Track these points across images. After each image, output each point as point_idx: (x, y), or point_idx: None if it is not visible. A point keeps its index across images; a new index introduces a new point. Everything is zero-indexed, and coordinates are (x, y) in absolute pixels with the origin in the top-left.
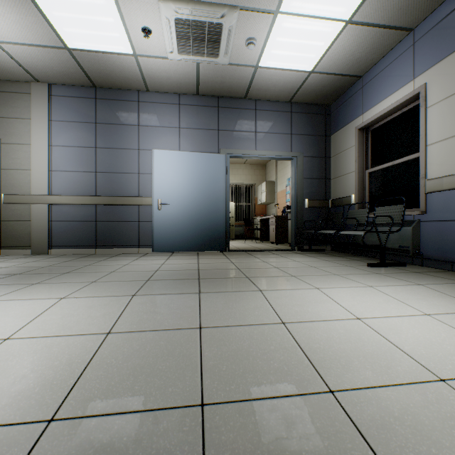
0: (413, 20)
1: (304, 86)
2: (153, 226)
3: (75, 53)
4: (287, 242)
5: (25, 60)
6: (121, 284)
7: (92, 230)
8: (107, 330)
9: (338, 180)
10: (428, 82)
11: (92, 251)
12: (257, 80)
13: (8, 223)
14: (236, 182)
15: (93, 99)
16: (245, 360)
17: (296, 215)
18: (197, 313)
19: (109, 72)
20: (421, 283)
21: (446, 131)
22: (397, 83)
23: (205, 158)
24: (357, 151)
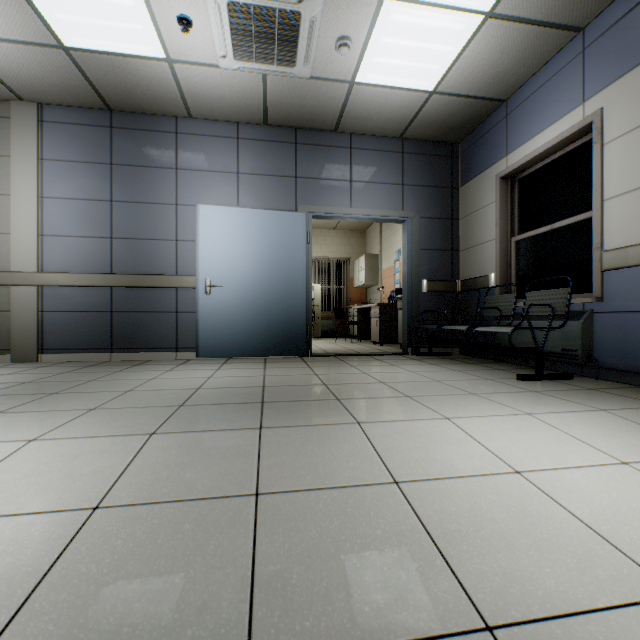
0: (583, 14)
1: (422, 114)
2: (199, 319)
3: (75, 55)
4: (396, 341)
5: None
6: (136, 412)
7: (105, 325)
8: (95, 501)
9: (471, 253)
10: (605, 106)
11: (106, 356)
12: (353, 104)
13: None
14: (323, 255)
15: (107, 129)
16: (332, 561)
17: (410, 302)
18: (253, 465)
19: (130, 86)
20: (603, 407)
21: (634, 179)
22: (558, 109)
23: (277, 218)
24: (499, 210)
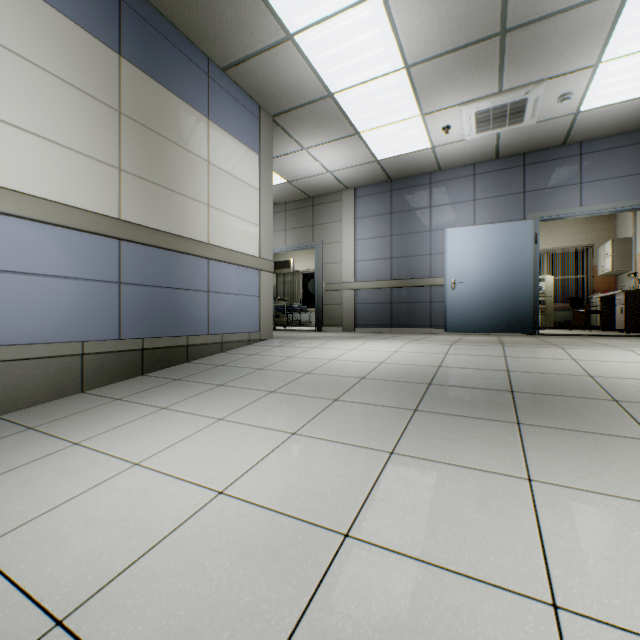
0: None
1: None
2: (446, 306)
3: (381, 162)
4: None
5: (344, 177)
6: (436, 341)
7: (387, 311)
8: (444, 353)
9: None
10: None
11: (388, 330)
12: (579, 124)
13: (327, 306)
14: (556, 246)
15: (388, 192)
16: (535, 366)
17: None
18: (501, 352)
19: (405, 166)
20: None
21: None
22: None
23: (506, 228)
24: None
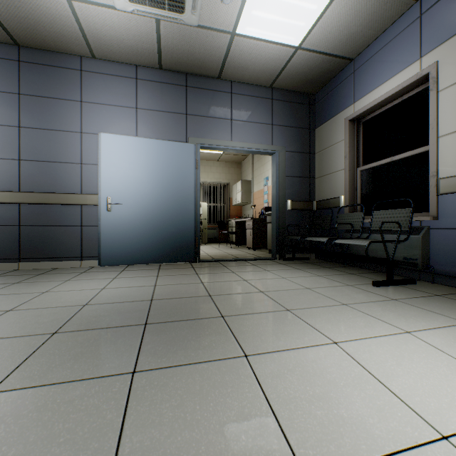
0: None
1: (288, 67)
2: (101, 232)
3: None
4: (265, 247)
5: None
6: None
7: (13, 238)
8: None
9: (324, 179)
10: (440, 59)
11: (14, 266)
12: (234, 54)
13: None
14: (209, 180)
15: (15, 62)
16: None
17: (278, 218)
18: None
19: (33, 22)
20: None
21: None
22: (398, 64)
23: (170, 147)
24: (348, 146)
